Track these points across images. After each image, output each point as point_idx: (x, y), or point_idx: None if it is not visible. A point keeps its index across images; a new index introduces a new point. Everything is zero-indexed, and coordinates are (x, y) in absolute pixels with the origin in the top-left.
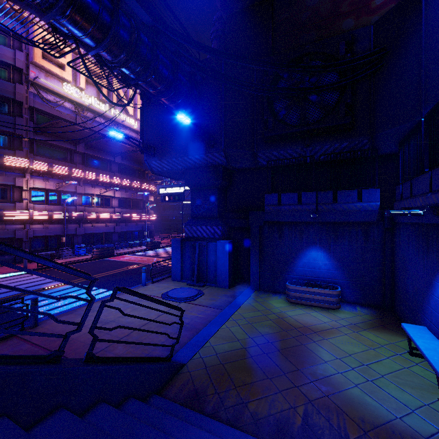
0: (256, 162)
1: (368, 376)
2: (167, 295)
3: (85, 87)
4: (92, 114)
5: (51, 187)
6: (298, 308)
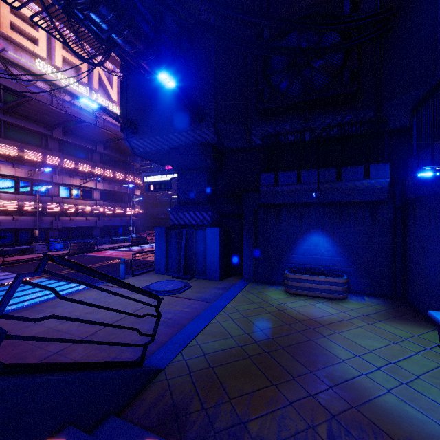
0: (250, 141)
1: (401, 378)
2: (147, 289)
3: (61, 66)
4: (70, 98)
5: (22, 175)
6: (299, 299)
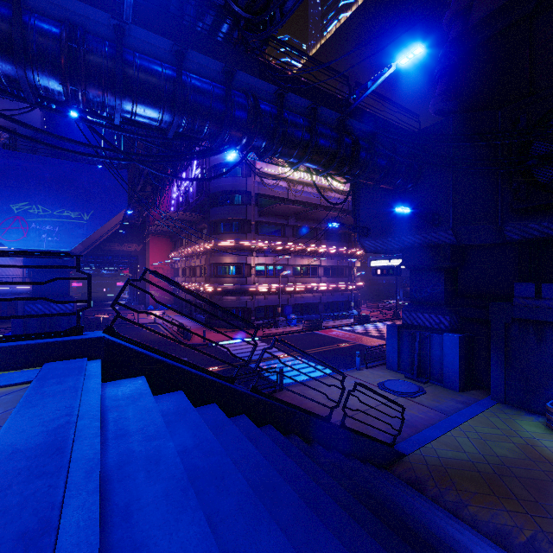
0: (502, 236)
1: None
2: (383, 386)
3: None
4: (301, 186)
5: (270, 262)
6: None
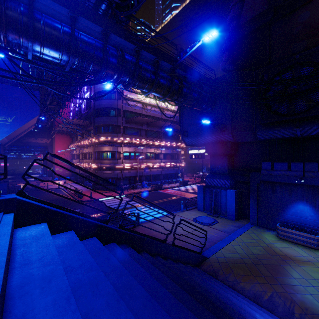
0: (256, 138)
1: None
2: (195, 220)
3: None
4: (150, 107)
5: (132, 150)
6: (284, 243)
